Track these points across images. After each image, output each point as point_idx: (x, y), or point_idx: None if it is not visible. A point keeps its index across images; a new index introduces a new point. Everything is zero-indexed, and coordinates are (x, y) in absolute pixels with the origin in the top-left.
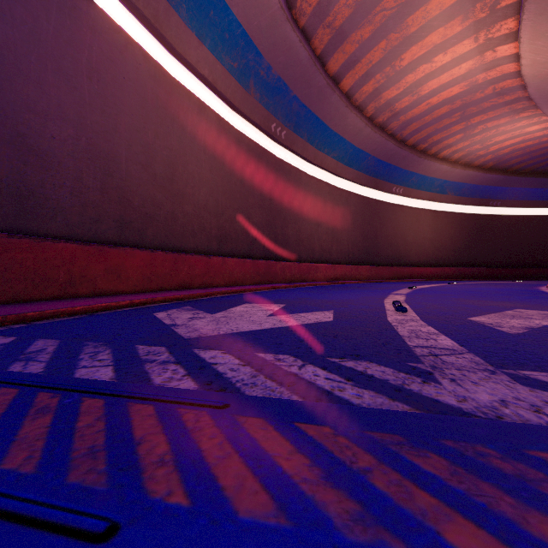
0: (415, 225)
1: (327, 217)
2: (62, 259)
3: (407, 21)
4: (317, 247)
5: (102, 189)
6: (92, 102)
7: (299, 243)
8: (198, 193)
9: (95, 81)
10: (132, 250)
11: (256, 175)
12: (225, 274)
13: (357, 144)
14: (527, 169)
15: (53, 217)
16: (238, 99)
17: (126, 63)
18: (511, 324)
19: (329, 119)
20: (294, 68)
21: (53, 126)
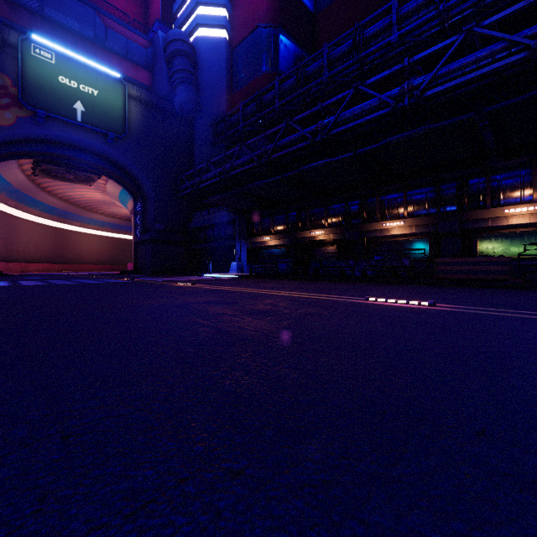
0: (88, 242)
1: (34, 239)
2: None
3: (75, 185)
4: (28, 254)
5: None
6: None
7: (19, 253)
8: None
9: None
10: None
11: (1, 224)
12: None
13: (53, 205)
14: None
15: None
16: None
17: None
18: None
19: (38, 198)
20: (26, 187)
21: None
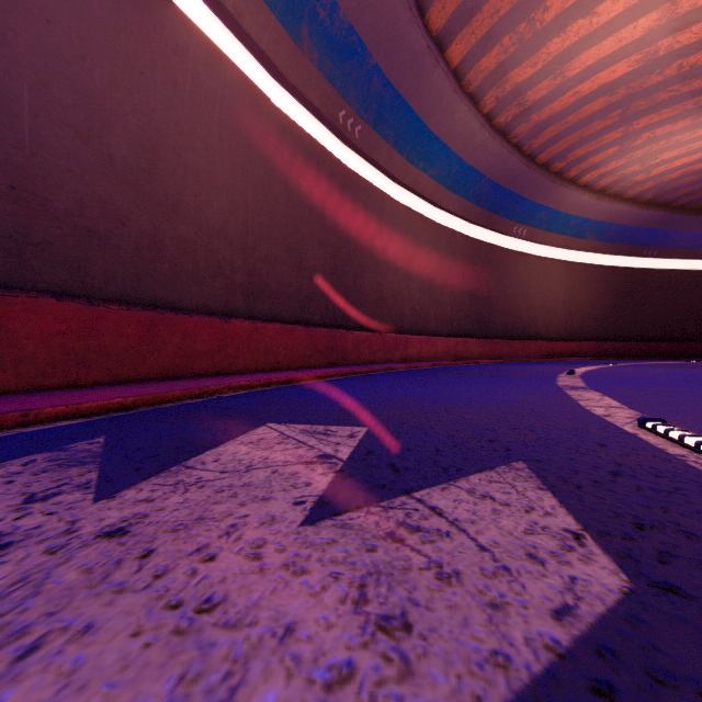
0: (543, 282)
1: (422, 267)
2: None
3: None
4: (407, 310)
5: None
6: None
7: (381, 304)
8: (207, 207)
9: None
10: (33, 298)
11: (314, 192)
12: (257, 350)
13: (467, 157)
14: (697, 203)
15: None
16: (282, 57)
17: None
18: None
19: (427, 112)
20: (376, 12)
21: None
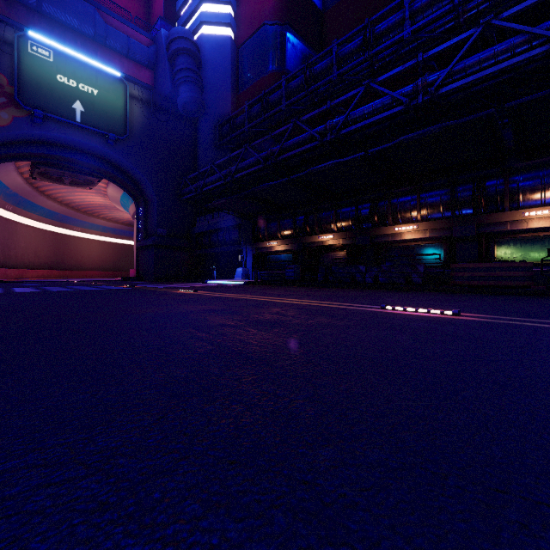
0: (89, 248)
1: (32, 245)
2: None
3: (76, 189)
4: (26, 260)
5: None
6: None
7: (17, 259)
8: None
9: None
10: None
11: None
12: None
13: (52, 209)
14: None
15: None
16: None
17: None
18: None
19: (37, 202)
20: (24, 191)
21: None
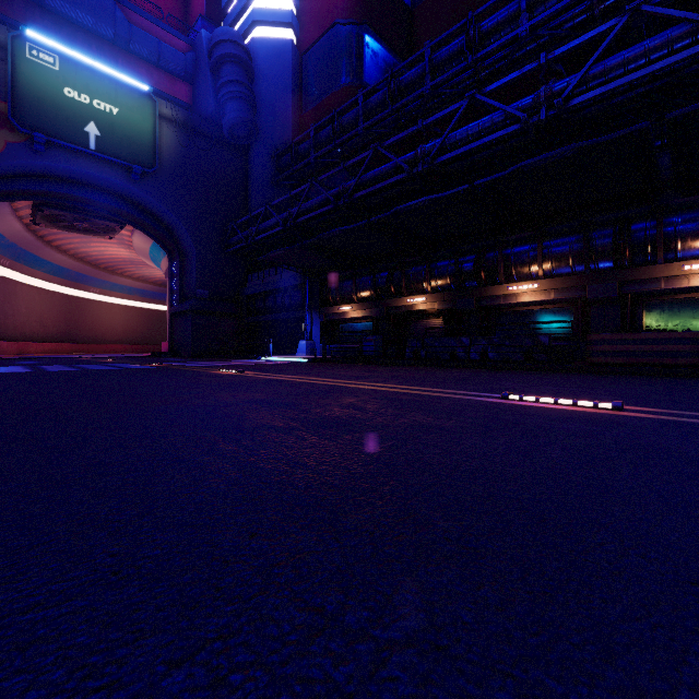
0: (110, 315)
1: (37, 310)
2: None
3: (92, 239)
4: (29, 331)
5: None
6: None
7: (16, 329)
8: None
9: None
10: None
11: None
12: None
13: (62, 265)
14: None
15: None
16: None
17: None
18: None
19: (42, 255)
20: (25, 241)
21: None
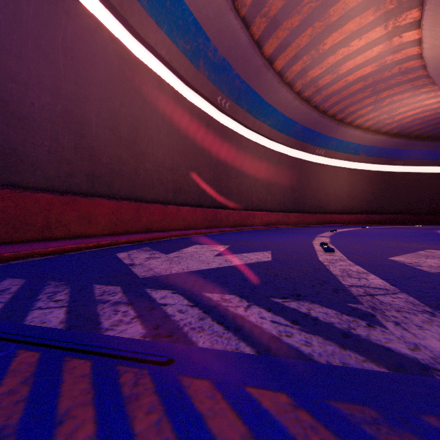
0: (334, 180)
1: (263, 174)
2: (39, 207)
3: (329, 12)
4: (254, 197)
5: (75, 148)
6: (67, 75)
7: (240, 195)
8: (157, 153)
9: (69, 58)
10: (100, 200)
11: (205, 139)
12: (179, 220)
13: (287, 114)
14: (424, 134)
15: (33, 171)
16: (190, 76)
17: (96, 43)
18: (428, 263)
19: (264, 93)
20: (237, 51)
21: (33, 94)
